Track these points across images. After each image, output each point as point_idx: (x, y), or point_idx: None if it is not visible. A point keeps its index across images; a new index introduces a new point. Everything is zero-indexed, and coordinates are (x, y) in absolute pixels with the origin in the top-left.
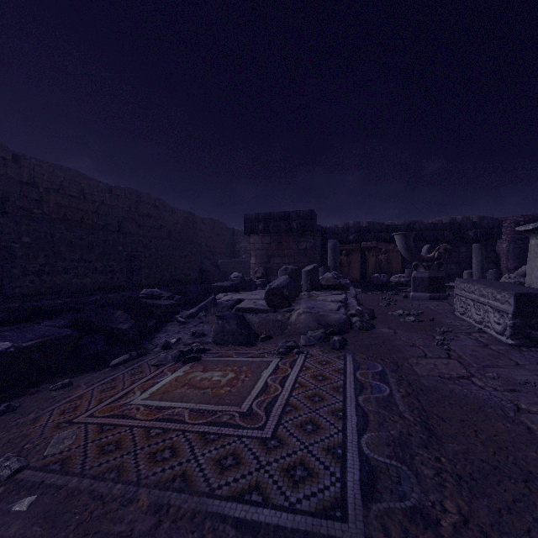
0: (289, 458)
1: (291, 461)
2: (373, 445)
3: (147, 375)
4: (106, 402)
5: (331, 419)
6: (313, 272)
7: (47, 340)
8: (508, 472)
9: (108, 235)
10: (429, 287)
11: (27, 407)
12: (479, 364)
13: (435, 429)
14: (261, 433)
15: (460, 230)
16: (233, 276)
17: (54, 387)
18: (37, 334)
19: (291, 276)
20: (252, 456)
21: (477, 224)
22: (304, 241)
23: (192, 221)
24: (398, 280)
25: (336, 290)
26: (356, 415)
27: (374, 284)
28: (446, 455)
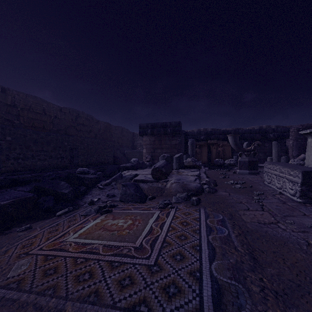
0: (165, 279)
1: (166, 282)
2: (219, 270)
3: (78, 222)
4: (51, 240)
5: (192, 251)
6: (180, 158)
7: (17, 200)
8: (307, 289)
9: (59, 136)
10: (248, 166)
11: (1, 243)
12: (281, 214)
13: (258, 258)
14: (148, 261)
15: (265, 133)
16: (132, 160)
17: (20, 230)
18: (11, 196)
19: (167, 160)
20: (141, 277)
21: (275, 129)
22: (175, 140)
23: (109, 128)
24: (229, 162)
25: (193, 168)
26: (208, 249)
27: (215, 165)
28: (266, 276)
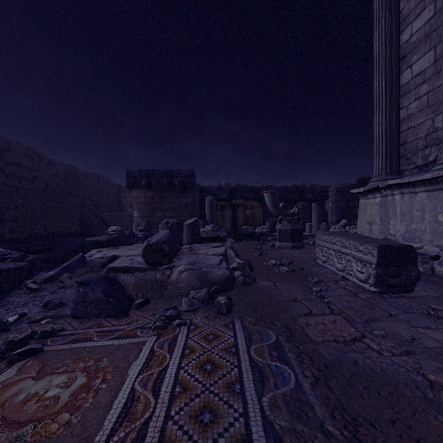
0: None
1: None
2: None
3: None
4: None
5: None
6: (194, 226)
7: None
8: None
9: None
10: (291, 237)
11: None
12: (361, 318)
13: None
14: None
15: (302, 193)
16: (110, 230)
17: None
18: None
19: (172, 229)
20: None
21: (313, 188)
22: (185, 197)
23: (73, 174)
24: (262, 231)
25: (215, 242)
26: None
27: (243, 234)
28: None
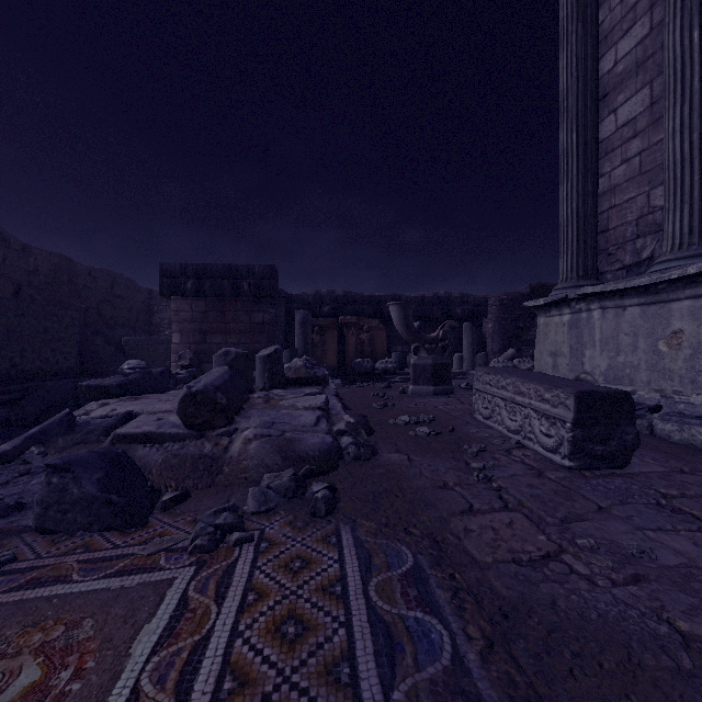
0: None
1: None
2: None
3: None
4: None
5: None
6: (274, 359)
7: None
8: None
9: None
10: (433, 377)
11: None
12: (554, 516)
13: None
14: None
15: (448, 306)
16: (126, 367)
17: None
18: None
19: (235, 365)
20: None
21: (465, 300)
22: (261, 311)
23: (68, 271)
24: (385, 366)
25: (310, 386)
26: None
27: (356, 372)
28: None
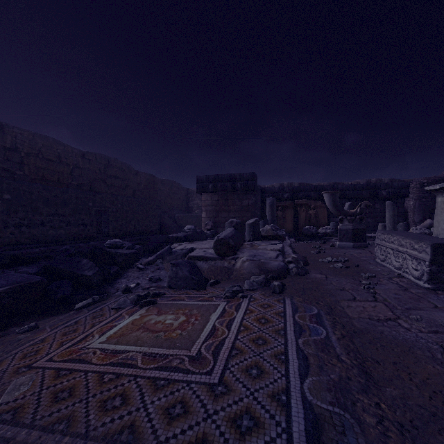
0: (236, 406)
1: (237, 410)
2: (315, 391)
3: (107, 318)
4: (66, 345)
5: (274, 362)
6: (255, 225)
7: (17, 286)
8: None
9: (80, 193)
10: (352, 237)
11: None
12: (403, 306)
13: (372, 372)
14: (209, 378)
15: (375, 190)
16: (186, 229)
17: (20, 330)
18: (9, 281)
19: (236, 228)
20: (200, 403)
21: (389, 184)
22: (247, 199)
23: (152, 182)
24: (325, 231)
25: (274, 240)
26: (298, 359)
27: (305, 235)
28: (385, 400)
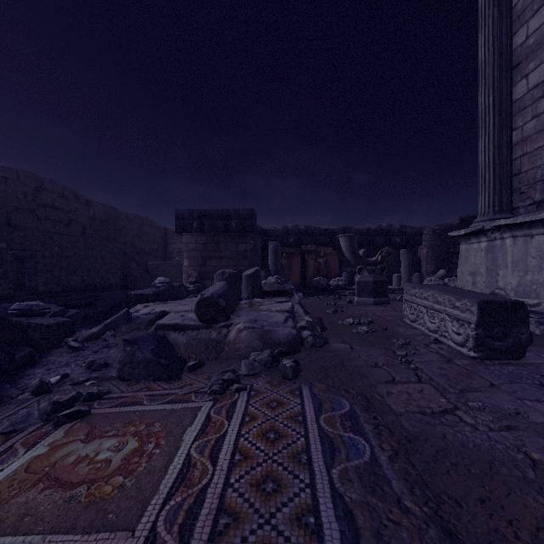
0: None
1: None
2: None
3: None
4: None
5: (298, 538)
6: (255, 277)
7: None
8: None
9: None
10: (373, 291)
11: None
12: (455, 388)
13: (457, 529)
14: None
15: (389, 236)
16: (158, 282)
17: None
18: None
19: (229, 281)
20: None
21: (403, 230)
22: (244, 242)
23: (113, 217)
24: (337, 283)
25: (280, 296)
26: (337, 519)
27: (314, 288)
28: None
